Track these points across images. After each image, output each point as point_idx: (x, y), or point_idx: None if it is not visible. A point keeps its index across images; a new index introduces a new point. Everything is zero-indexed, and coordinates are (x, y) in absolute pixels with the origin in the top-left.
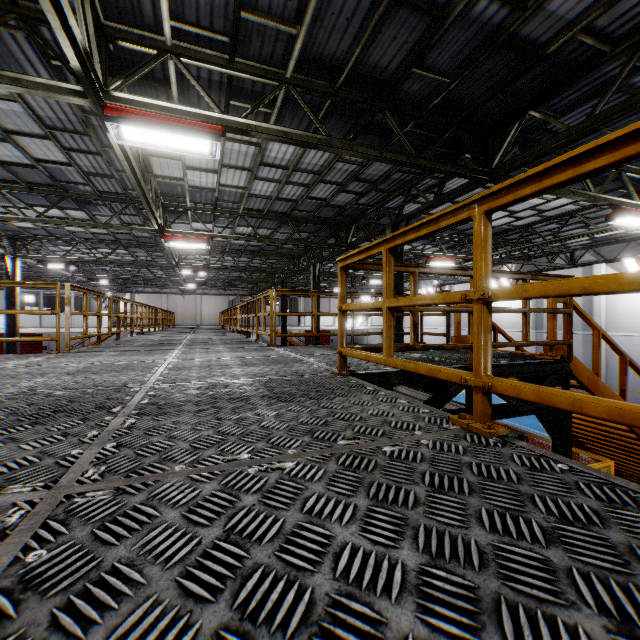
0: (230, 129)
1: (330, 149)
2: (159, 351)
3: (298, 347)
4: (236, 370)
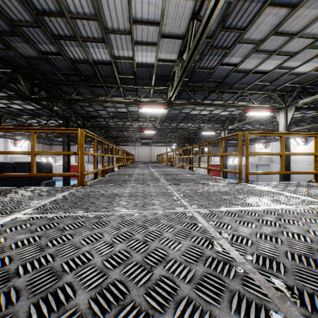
0: None
1: None
2: None
3: None
4: (129, 190)
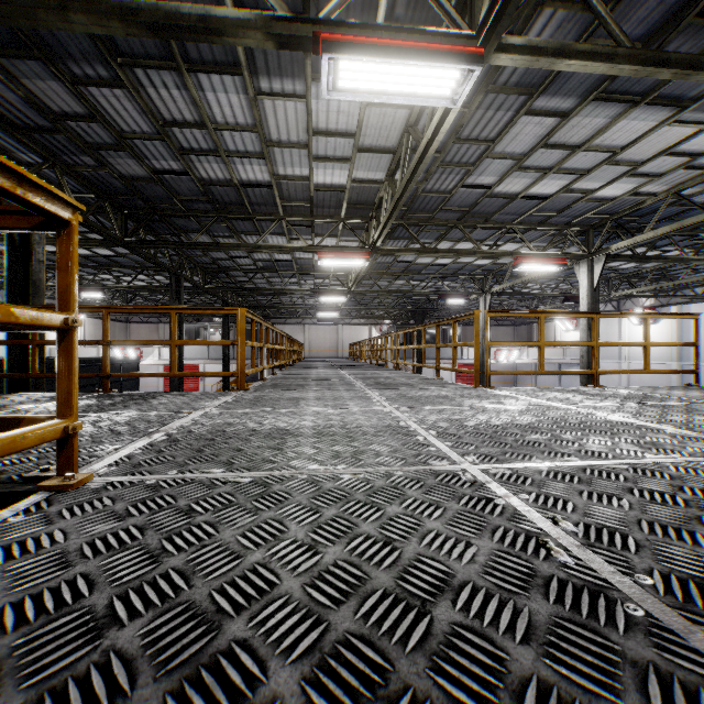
0: (307, 46)
1: (124, 30)
2: (492, 446)
3: (27, 455)
4: (313, 394)
